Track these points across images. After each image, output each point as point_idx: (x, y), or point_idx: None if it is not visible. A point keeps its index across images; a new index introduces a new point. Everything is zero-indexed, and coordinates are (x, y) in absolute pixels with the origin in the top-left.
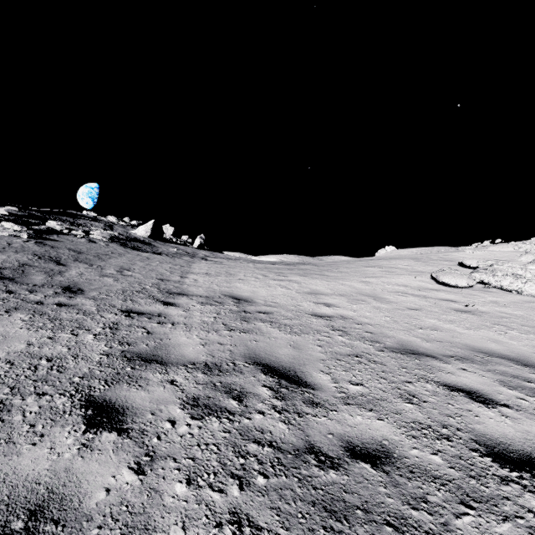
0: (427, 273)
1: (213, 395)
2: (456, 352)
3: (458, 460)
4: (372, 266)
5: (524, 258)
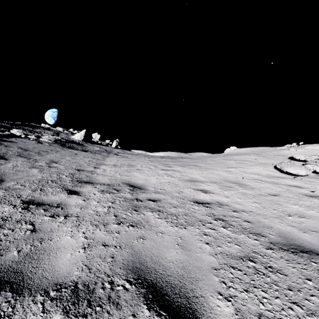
0: (270, 165)
1: None
2: None
3: None
4: (229, 159)
5: None
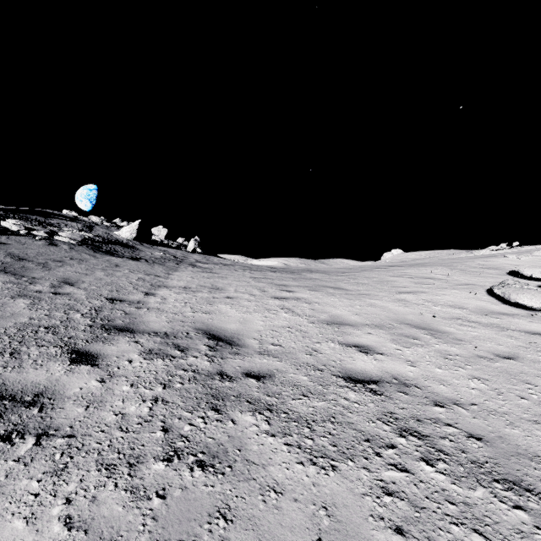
0: (478, 287)
1: None
2: None
3: None
4: (398, 275)
5: None
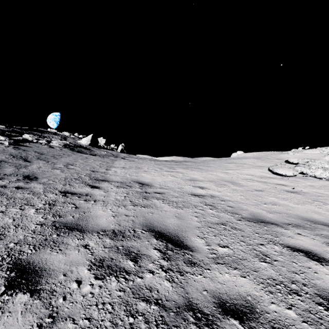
0: (265, 167)
1: (115, 257)
2: (291, 221)
3: (309, 314)
4: (230, 162)
5: (327, 158)
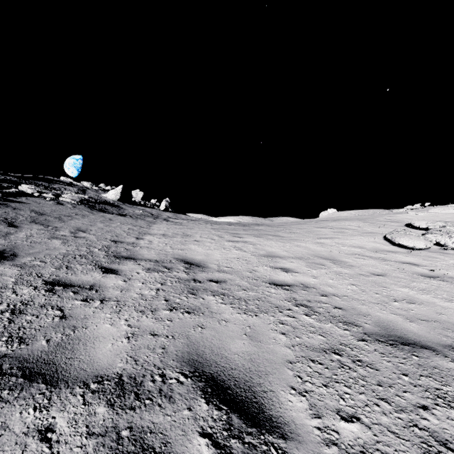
0: (379, 234)
1: None
2: (453, 338)
3: None
4: (323, 227)
5: None
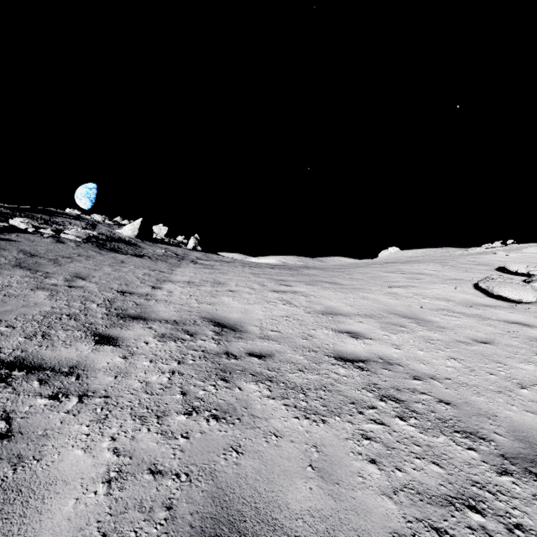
0: (466, 281)
1: None
2: None
3: None
4: (392, 271)
5: None
